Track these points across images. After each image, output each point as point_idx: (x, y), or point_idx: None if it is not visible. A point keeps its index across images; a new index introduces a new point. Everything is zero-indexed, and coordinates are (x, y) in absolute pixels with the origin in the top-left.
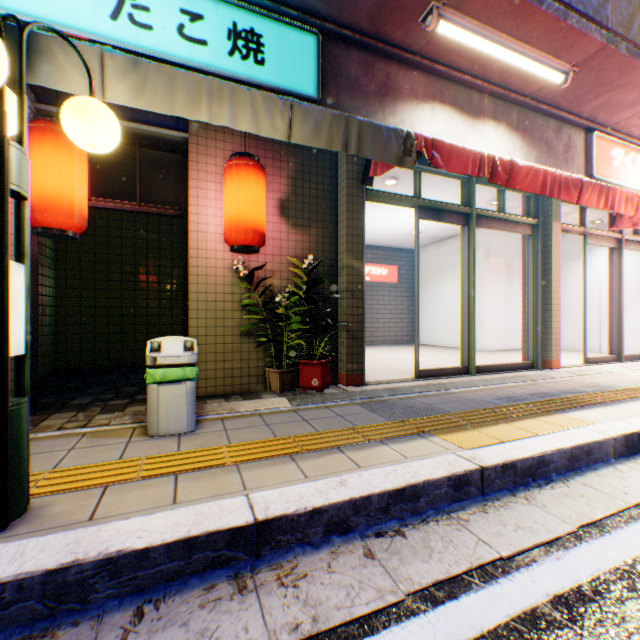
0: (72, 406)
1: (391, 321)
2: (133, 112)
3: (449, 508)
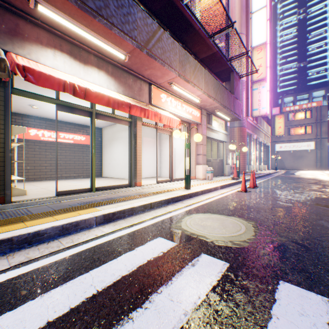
0: None
1: (88, 165)
2: None
3: None
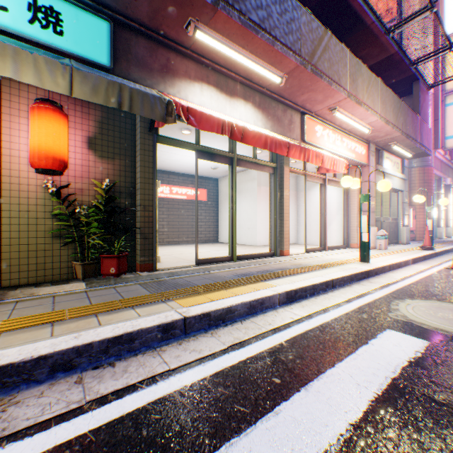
0: None
1: (202, 227)
2: None
3: (158, 345)
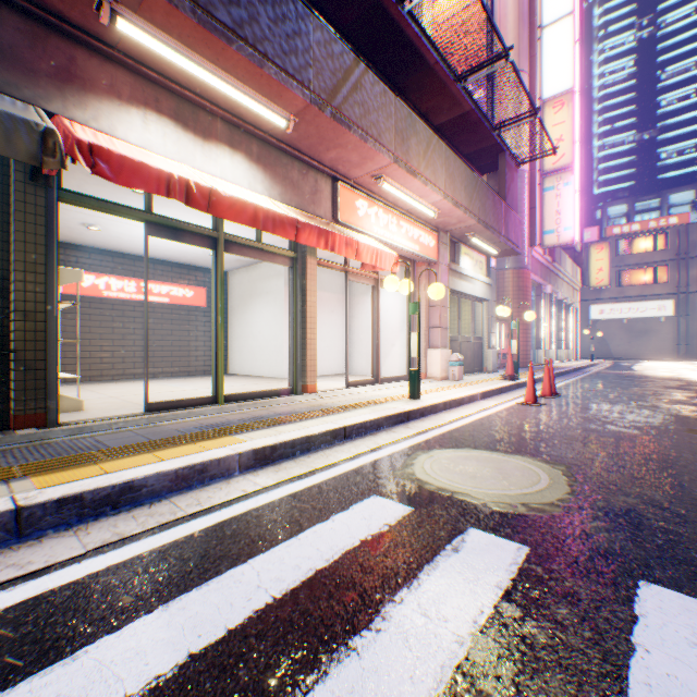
0: None
1: (199, 349)
2: None
3: None
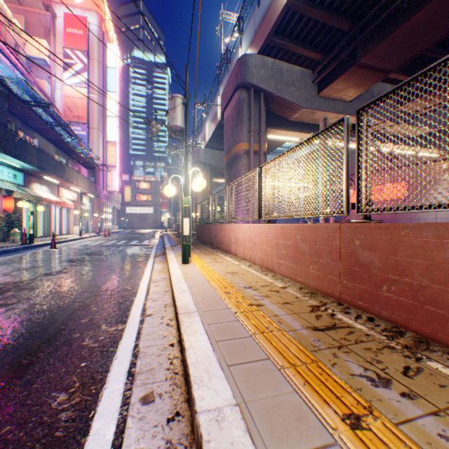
0: None
1: None
2: None
3: (60, 244)
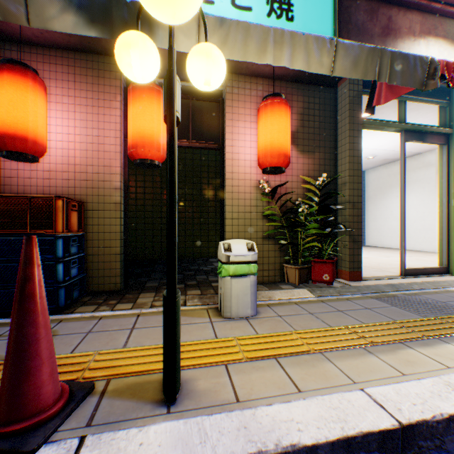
0: (148, 288)
1: None
2: (186, 74)
3: None
